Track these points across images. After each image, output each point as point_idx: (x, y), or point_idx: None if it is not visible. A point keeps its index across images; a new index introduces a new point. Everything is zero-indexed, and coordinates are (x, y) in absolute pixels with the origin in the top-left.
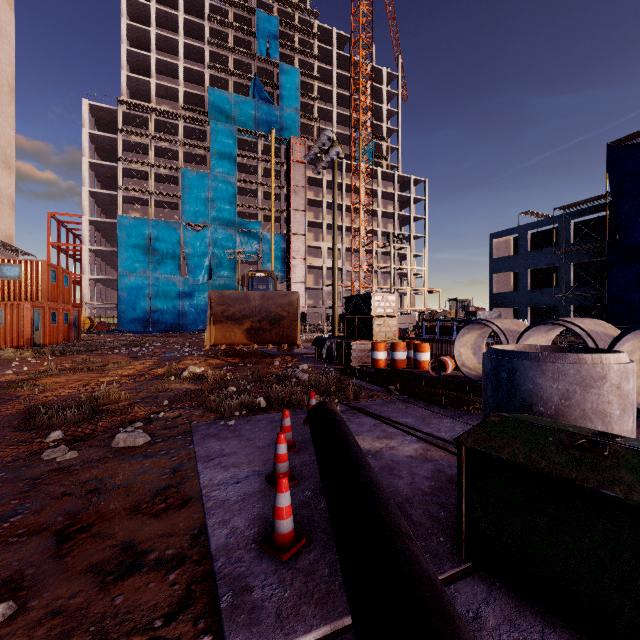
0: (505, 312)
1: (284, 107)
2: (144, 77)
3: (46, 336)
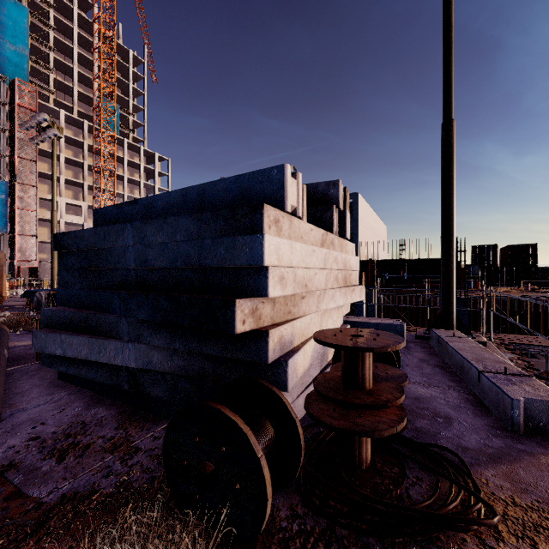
0: None
1: (6, 41)
2: None
3: None
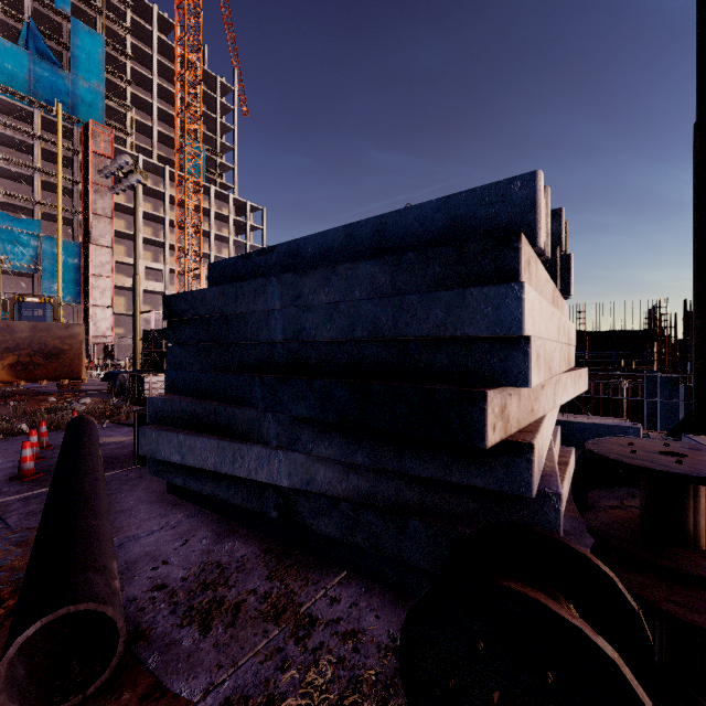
0: None
1: (80, 78)
2: None
3: None
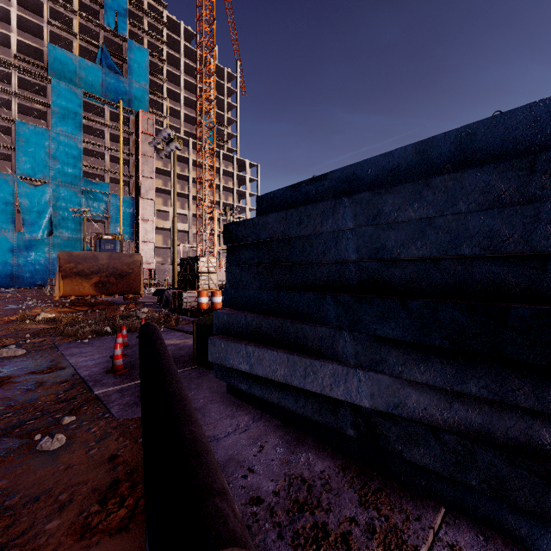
0: None
1: (133, 81)
2: None
3: None
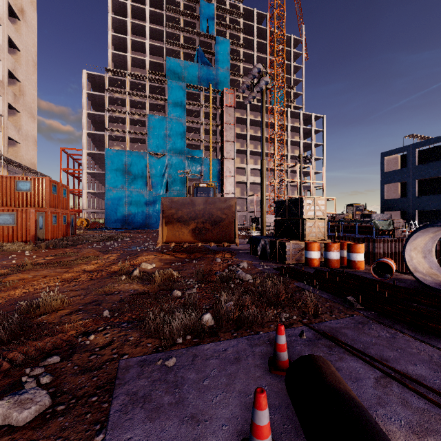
0: (394, 214)
1: (219, 68)
2: (123, 53)
3: (48, 233)
